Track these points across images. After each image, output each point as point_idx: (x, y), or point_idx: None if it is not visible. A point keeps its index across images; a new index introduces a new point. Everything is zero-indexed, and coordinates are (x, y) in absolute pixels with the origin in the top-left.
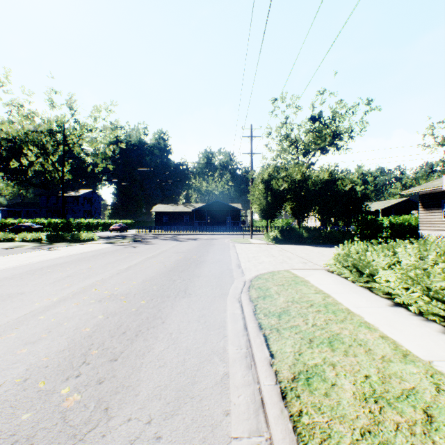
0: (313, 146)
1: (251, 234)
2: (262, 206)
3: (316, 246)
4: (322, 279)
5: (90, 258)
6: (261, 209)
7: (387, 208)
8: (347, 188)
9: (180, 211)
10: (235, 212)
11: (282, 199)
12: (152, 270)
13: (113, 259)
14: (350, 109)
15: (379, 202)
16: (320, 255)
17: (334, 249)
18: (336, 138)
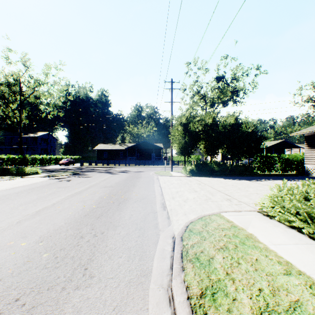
0: (217, 100)
1: (171, 168)
2: (181, 145)
3: (227, 178)
4: (270, 233)
5: (12, 195)
6: (180, 147)
7: (269, 147)
8: (250, 130)
9: (116, 149)
10: (158, 150)
11: (197, 139)
12: (64, 215)
13: (34, 197)
14: (245, 72)
15: (262, 143)
16: (236, 189)
17: (244, 182)
18: (235, 93)
